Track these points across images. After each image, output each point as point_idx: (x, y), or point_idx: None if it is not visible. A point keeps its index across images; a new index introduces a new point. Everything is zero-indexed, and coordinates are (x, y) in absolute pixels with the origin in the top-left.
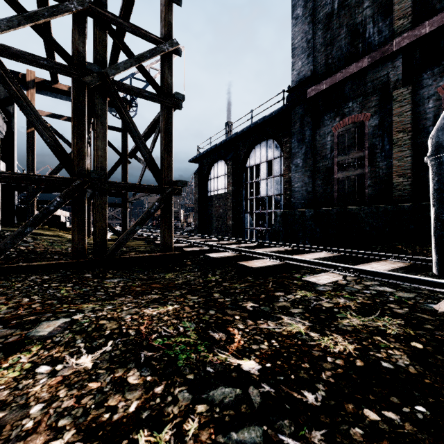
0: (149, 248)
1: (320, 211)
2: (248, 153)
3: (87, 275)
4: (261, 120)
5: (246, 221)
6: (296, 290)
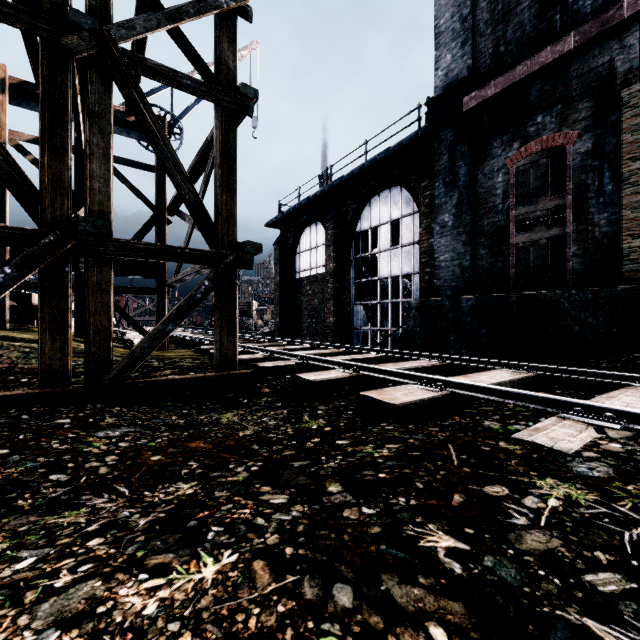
0: (199, 361)
1: (488, 300)
2: (360, 210)
3: (62, 420)
4: (383, 154)
5: (356, 317)
6: (529, 475)
